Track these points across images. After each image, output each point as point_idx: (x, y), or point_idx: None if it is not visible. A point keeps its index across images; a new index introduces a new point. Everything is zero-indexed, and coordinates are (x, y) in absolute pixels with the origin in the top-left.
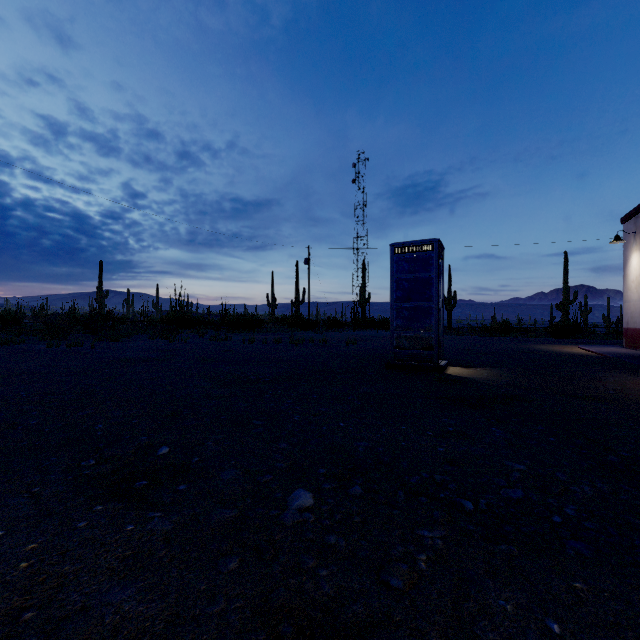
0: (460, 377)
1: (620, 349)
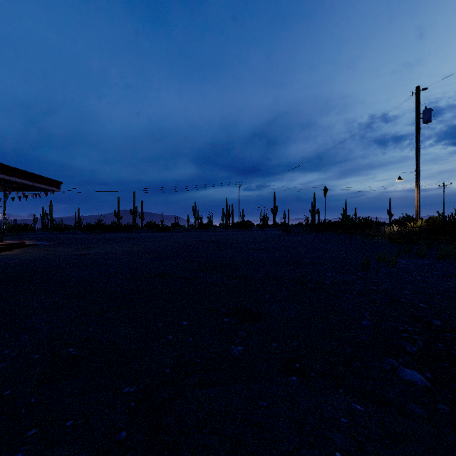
0: None
1: None
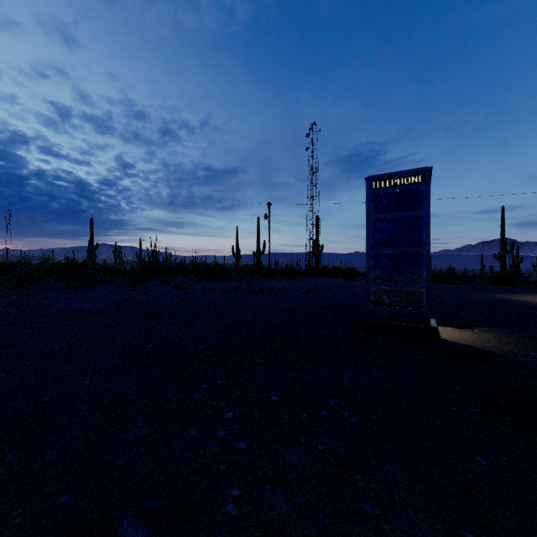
0: (471, 347)
1: None
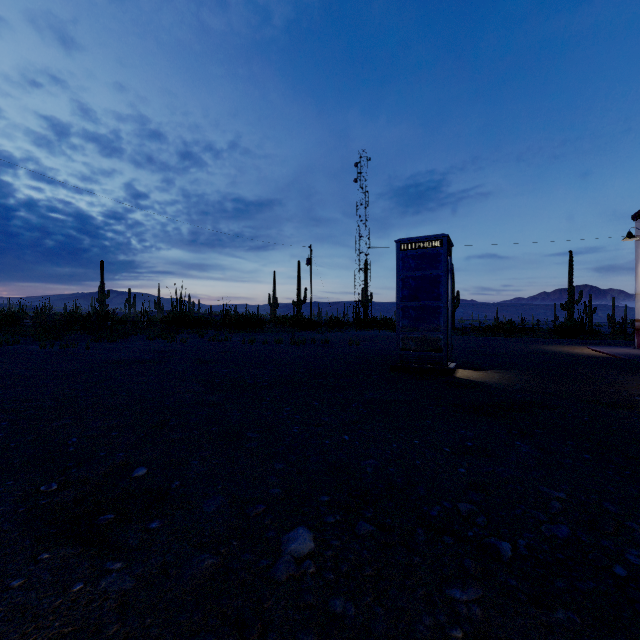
0: (471, 381)
1: (633, 350)
